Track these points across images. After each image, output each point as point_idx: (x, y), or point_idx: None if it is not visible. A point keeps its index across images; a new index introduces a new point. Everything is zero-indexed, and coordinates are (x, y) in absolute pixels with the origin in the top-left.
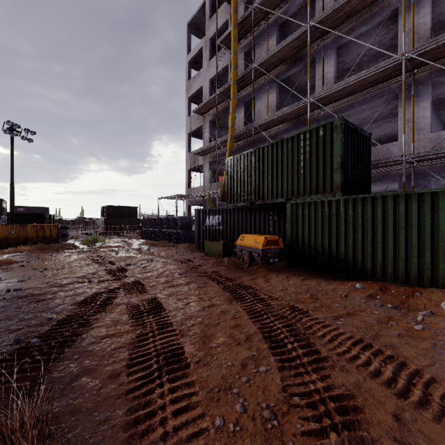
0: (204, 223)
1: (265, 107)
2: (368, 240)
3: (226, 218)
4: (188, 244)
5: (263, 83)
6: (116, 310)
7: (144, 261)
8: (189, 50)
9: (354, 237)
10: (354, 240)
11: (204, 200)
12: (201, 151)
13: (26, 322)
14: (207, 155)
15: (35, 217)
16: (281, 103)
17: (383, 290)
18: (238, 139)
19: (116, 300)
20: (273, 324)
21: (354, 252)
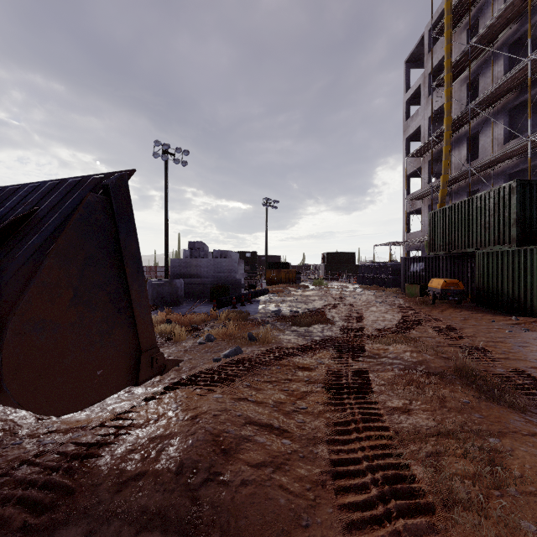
0: (409, 269)
1: (490, 141)
2: (534, 284)
3: (428, 265)
4: (397, 288)
5: (487, 116)
6: (339, 309)
7: (356, 295)
8: (407, 88)
9: (525, 281)
10: (525, 284)
11: (422, 245)
12: (417, 196)
13: (307, 307)
14: (425, 198)
15: (282, 265)
16: (515, 130)
17: (534, 322)
18: (457, 180)
19: (339, 306)
20: (411, 318)
21: (525, 294)
